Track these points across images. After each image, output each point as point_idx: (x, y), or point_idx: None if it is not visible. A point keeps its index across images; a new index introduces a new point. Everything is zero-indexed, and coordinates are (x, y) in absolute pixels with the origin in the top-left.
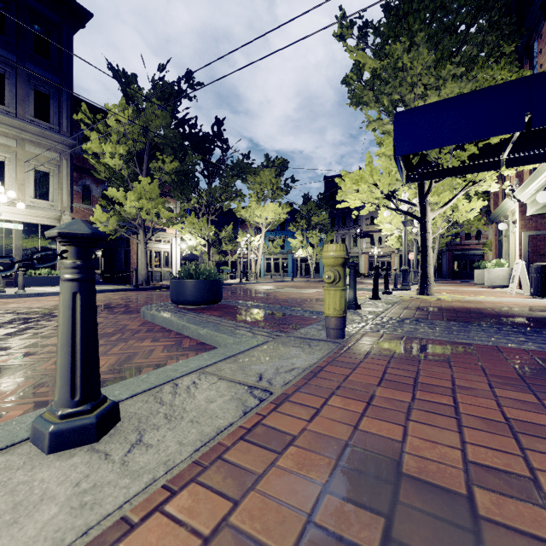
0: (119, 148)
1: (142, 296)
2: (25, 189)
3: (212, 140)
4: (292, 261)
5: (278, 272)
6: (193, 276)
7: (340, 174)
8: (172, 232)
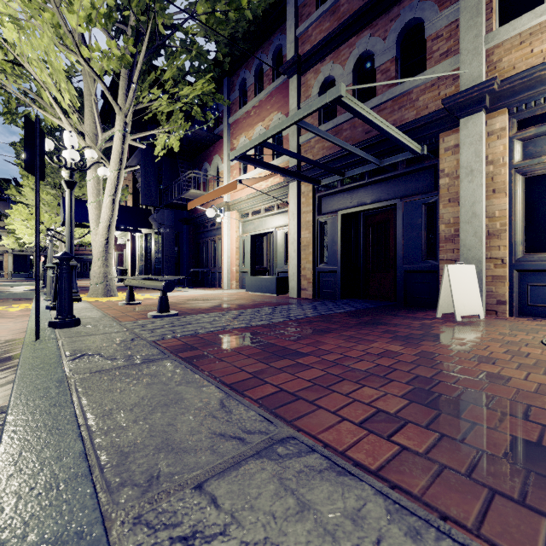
0: None
1: None
2: None
3: None
4: None
5: None
6: None
7: None
8: None
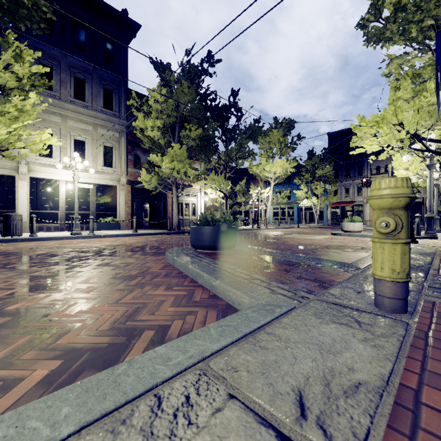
0: (157, 122)
1: (173, 239)
2: (97, 160)
3: (229, 109)
4: (297, 210)
5: (284, 220)
6: (209, 223)
7: (344, 129)
8: (198, 188)
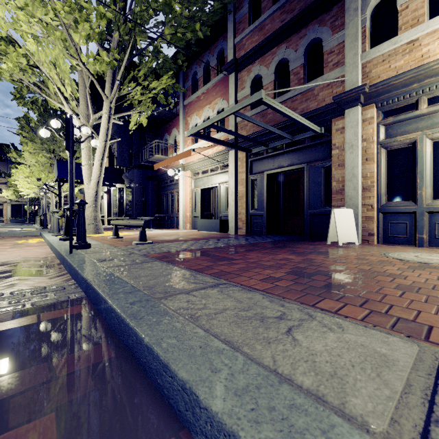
0: None
1: None
2: None
3: None
4: None
5: None
6: None
7: None
8: None
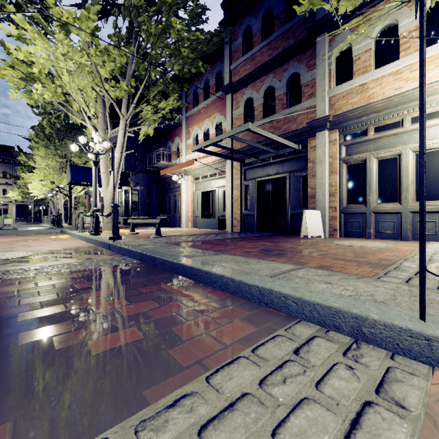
0: None
1: None
2: None
3: None
4: None
5: None
6: None
7: None
8: None
